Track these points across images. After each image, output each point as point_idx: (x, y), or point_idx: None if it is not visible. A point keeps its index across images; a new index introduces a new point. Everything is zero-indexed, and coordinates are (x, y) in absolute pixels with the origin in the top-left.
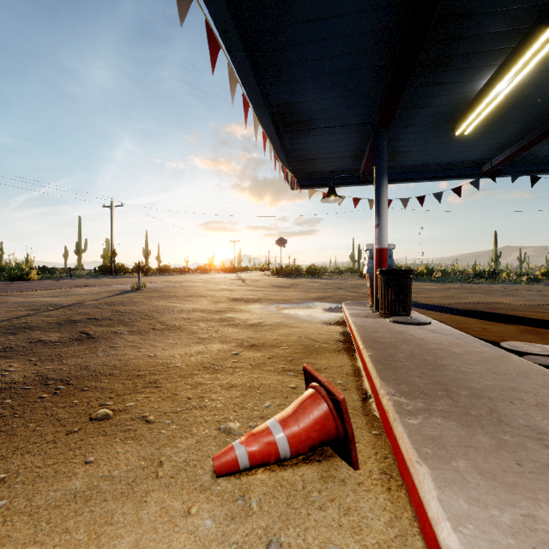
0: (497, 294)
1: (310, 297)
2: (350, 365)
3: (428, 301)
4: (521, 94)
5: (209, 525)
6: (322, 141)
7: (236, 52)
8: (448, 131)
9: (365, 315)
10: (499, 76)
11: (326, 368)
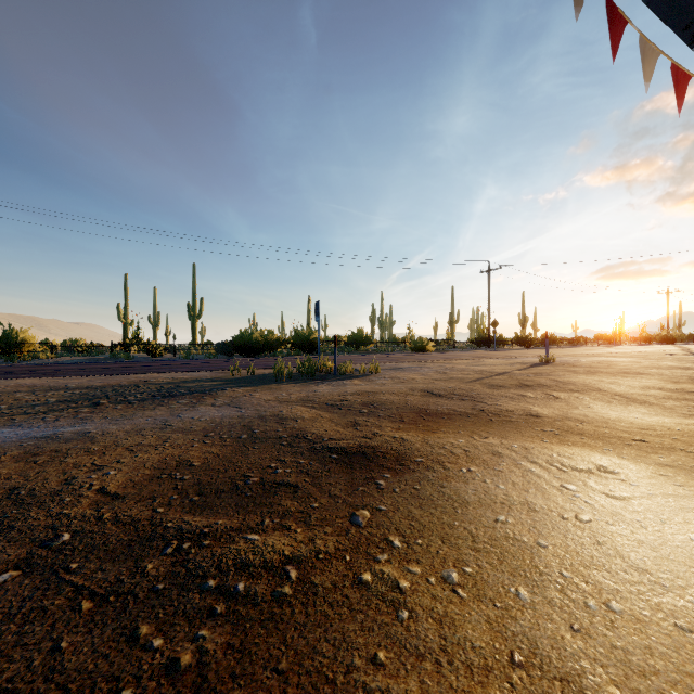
0: None
1: None
2: None
3: None
4: None
5: None
6: None
7: None
8: None
9: None
10: None
11: None
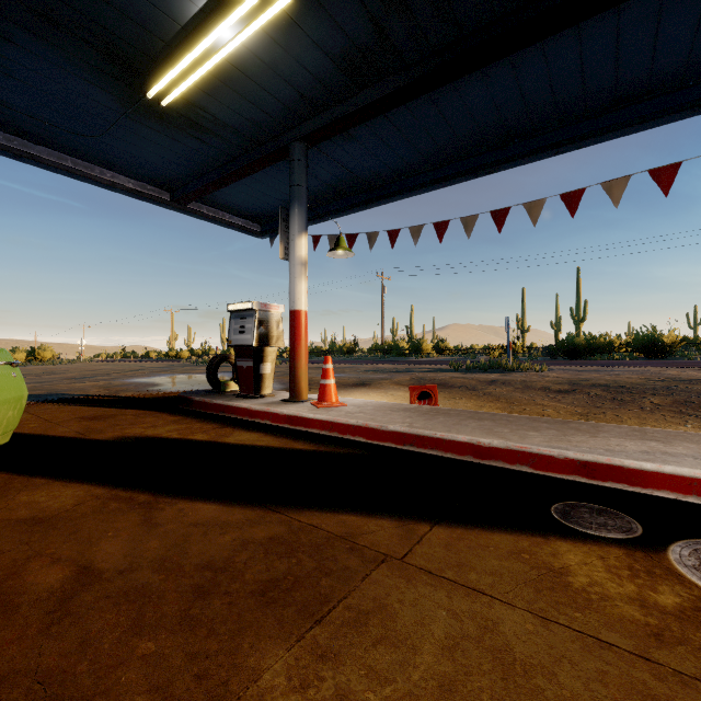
0: None
1: None
2: None
3: None
4: None
5: None
6: None
7: (583, 144)
8: None
9: None
10: None
11: None
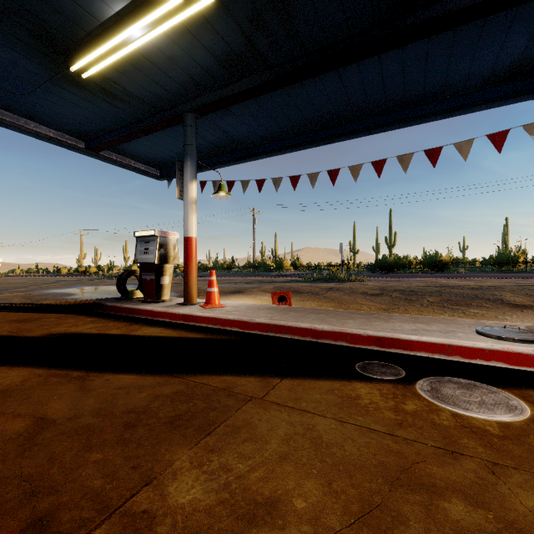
0: None
1: None
2: None
3: None
4: None
5: None
6: None
7: (385, 129)
8: None
9: None
10: None
11: None
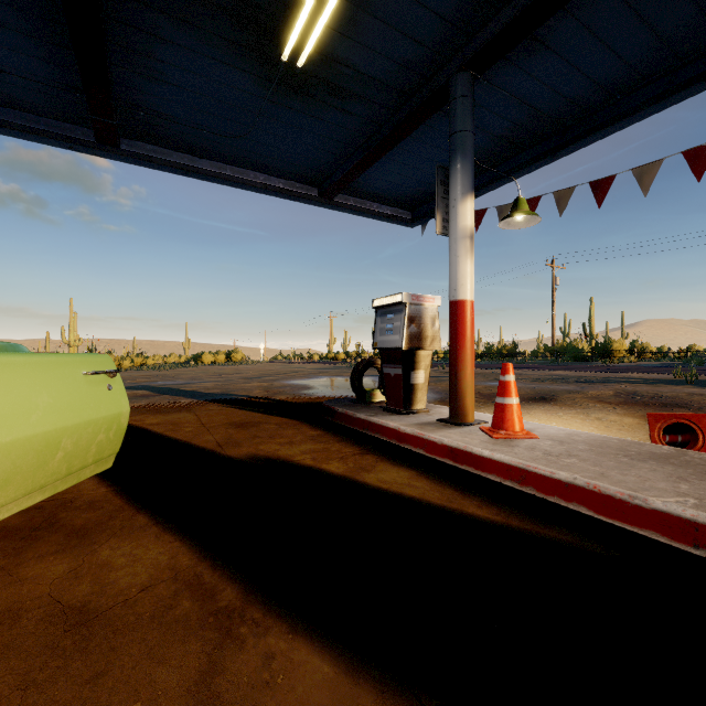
0: None
1: None
2: None
3: None
4: None
5: (627, 438)
6: None
7: None
8: None
9: None
10: None
11: None
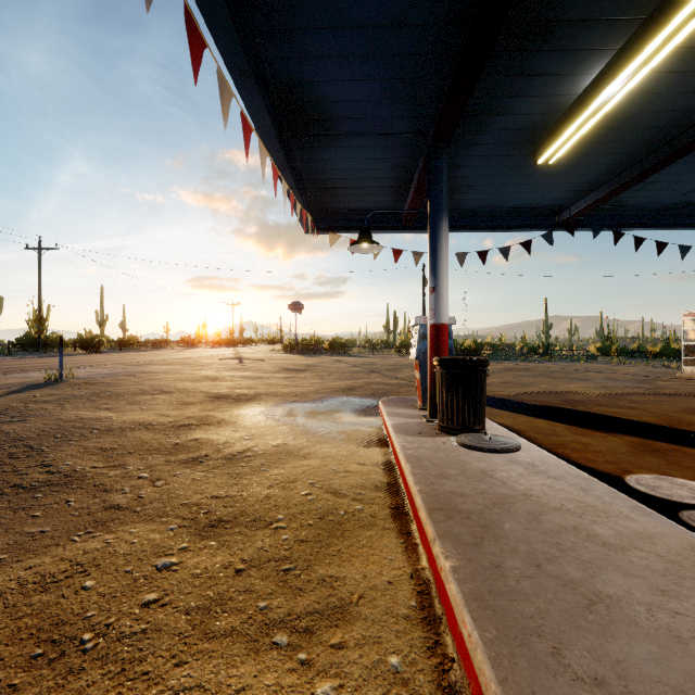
0: (563, 378)
1: (333, 388)
2: (409, 577)
3: (488, 391)
4: (631, 108)
5: None
6: (351, 158)
7: None
8: (526, 159)
9: (417, 429)
10: (614, 70)
11: (361, 597)
